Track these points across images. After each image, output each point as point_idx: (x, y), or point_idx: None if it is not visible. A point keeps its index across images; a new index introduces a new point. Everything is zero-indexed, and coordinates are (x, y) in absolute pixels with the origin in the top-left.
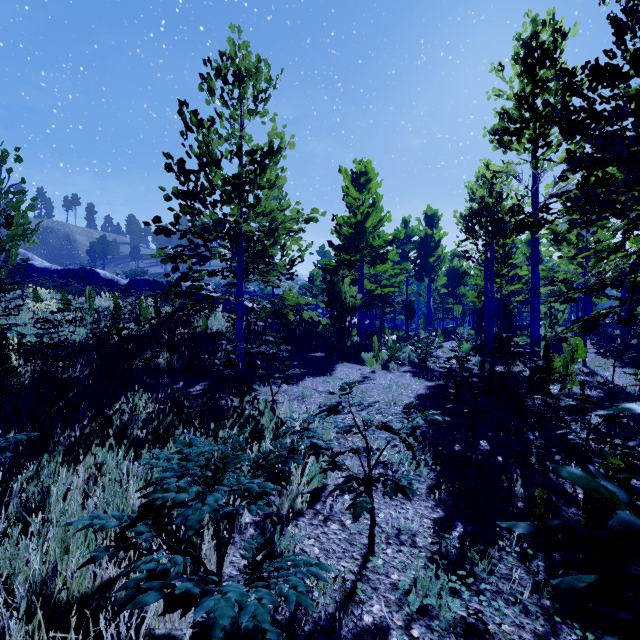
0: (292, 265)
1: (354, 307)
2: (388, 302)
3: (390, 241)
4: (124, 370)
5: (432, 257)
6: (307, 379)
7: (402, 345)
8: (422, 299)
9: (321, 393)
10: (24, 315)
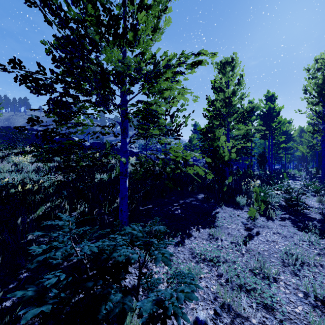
0: (178, 129)
1: (229, 159)
2: (251, 154)
3: (250, 109)
4: (18, 223)
5: (274, 122)
6: (192, 233)
7: (267, 189)
8: (257, 151)
9: (211, 266)
10: (6, 165)
